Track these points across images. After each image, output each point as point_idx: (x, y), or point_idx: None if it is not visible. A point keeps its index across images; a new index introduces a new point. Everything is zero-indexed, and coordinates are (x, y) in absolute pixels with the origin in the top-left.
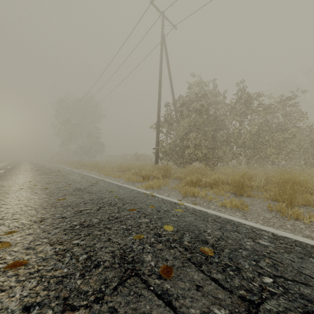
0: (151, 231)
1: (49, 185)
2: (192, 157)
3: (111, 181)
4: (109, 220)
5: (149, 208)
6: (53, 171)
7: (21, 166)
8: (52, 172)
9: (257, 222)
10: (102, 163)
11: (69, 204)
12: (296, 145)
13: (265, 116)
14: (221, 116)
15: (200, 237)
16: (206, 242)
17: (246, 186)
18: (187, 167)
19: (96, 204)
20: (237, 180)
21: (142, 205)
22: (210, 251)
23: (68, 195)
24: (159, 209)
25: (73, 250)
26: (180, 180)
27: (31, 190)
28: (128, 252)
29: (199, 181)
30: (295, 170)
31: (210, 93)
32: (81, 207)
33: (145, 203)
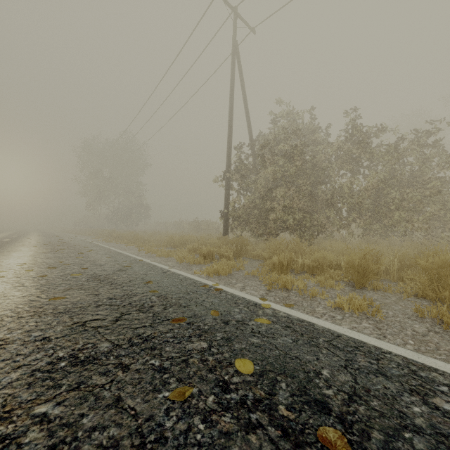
0: (209, 374)
1: (51, 270)
2: (279, 225)
3: (154, 263)
4: (131, 345)
5: (210, 316)
6: (69, 247)
7: (25, 239)
8: (67, 248)
9: (404, 342)
10: (146, 233)
11: (68, 307)
12: (440, 207)
13: (392, 162)
14: (323, 162)
15: (312, 392)
16: (326, 406)
17: (371, 273)
18: (271, 240)
19: (117, 307)
20: (356, 262)
21: (197, 310)
22: (341, 441)
23: (75, 289)
24: (227, 318)
25: (25, 441)
26: (261, 260)
27: (16, 280)
28: (152, 446)
29: (292, 263)
30: (440, 245)
31: (306, 130)
32: (87, 315)
33: (204, 305)
